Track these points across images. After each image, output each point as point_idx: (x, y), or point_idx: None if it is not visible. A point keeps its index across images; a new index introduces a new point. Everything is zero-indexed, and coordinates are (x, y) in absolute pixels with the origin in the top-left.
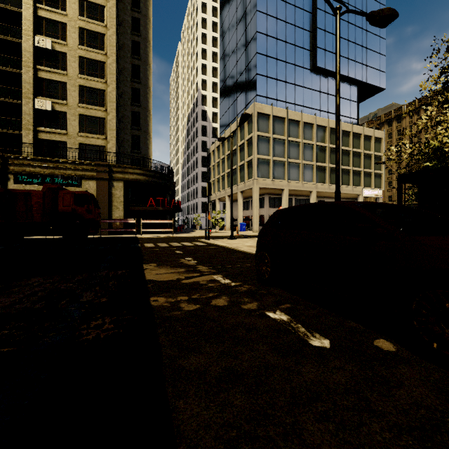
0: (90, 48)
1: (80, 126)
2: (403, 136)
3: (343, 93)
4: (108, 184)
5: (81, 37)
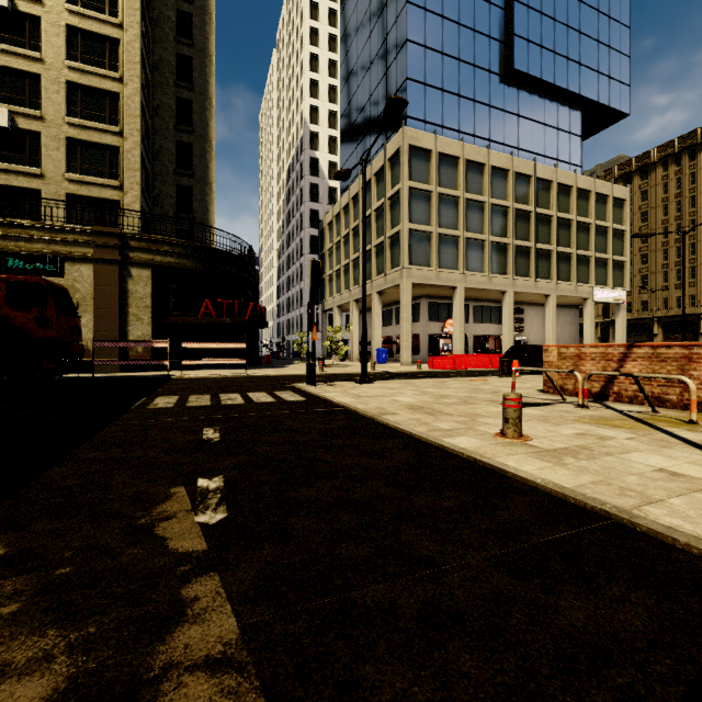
0: (88, 11)
1: (69, 161)
2: (651, 201)
3: (557, 120)
4: (119, 271)
5: None
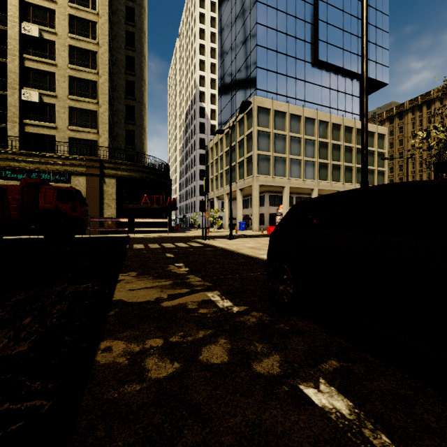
0: (80, 37)
1: (70, 119)
2: (405, 133)
3: (345, 88)
4: (99, 180)
5: (71, 25)
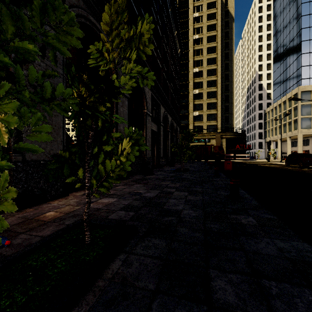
0: (211, 87)
1: (207, 118)
2: None
3: None
4: (219, 140)
5: (207, 84)
